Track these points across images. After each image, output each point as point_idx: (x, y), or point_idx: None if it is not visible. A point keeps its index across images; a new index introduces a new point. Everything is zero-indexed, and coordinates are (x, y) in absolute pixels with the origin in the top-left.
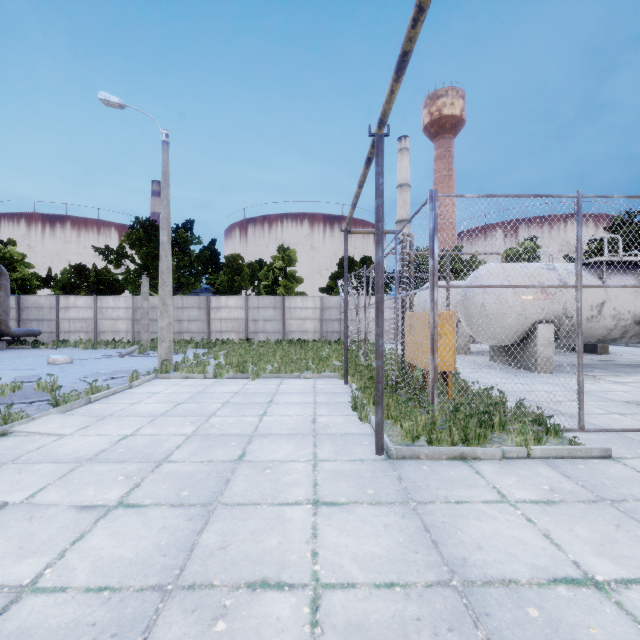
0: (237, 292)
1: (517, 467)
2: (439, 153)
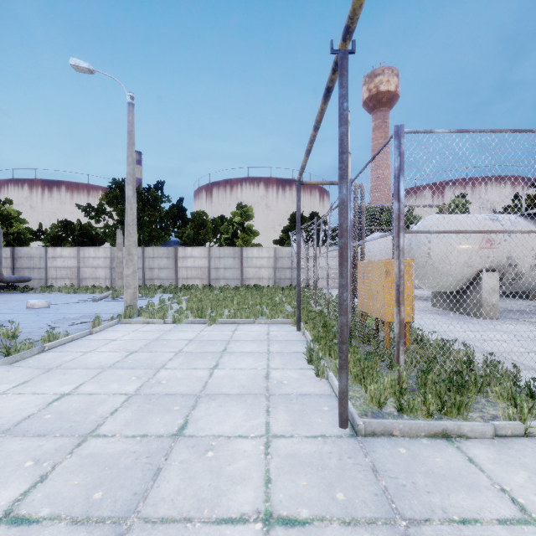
0: (202, 244)
1: (518, 451)
2: (376, 124)
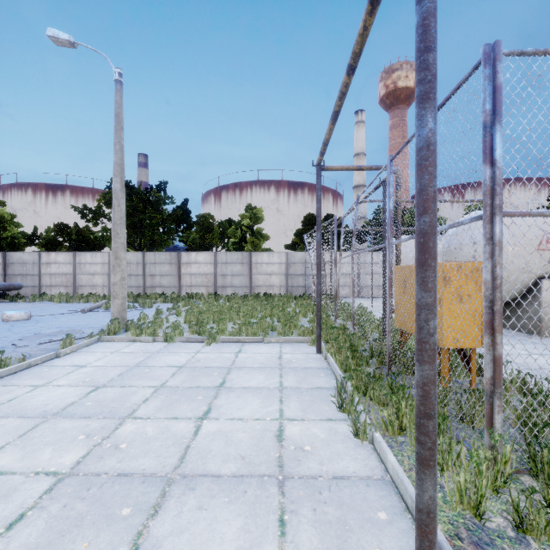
0: (208, 249)
1: None
2: (394, 122)
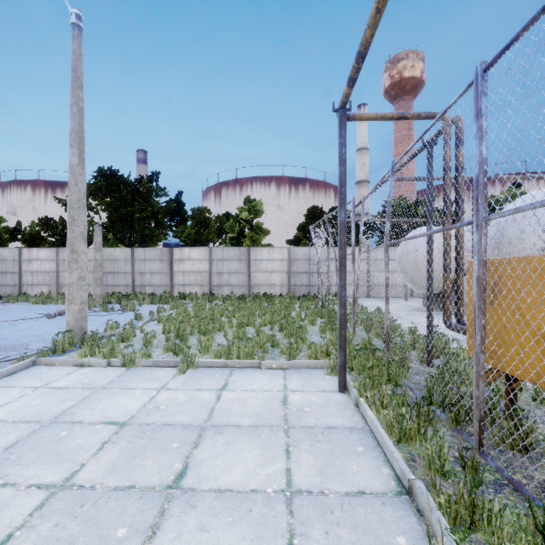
0: (204, 245)
1: None
2: None
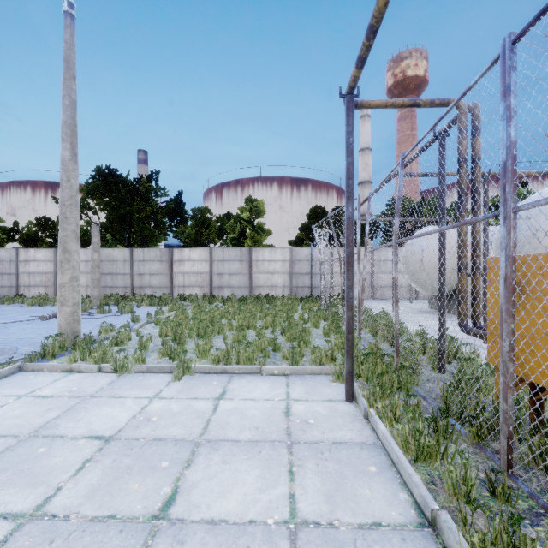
0: (205, 245)
1: None
2: (402, 113)
